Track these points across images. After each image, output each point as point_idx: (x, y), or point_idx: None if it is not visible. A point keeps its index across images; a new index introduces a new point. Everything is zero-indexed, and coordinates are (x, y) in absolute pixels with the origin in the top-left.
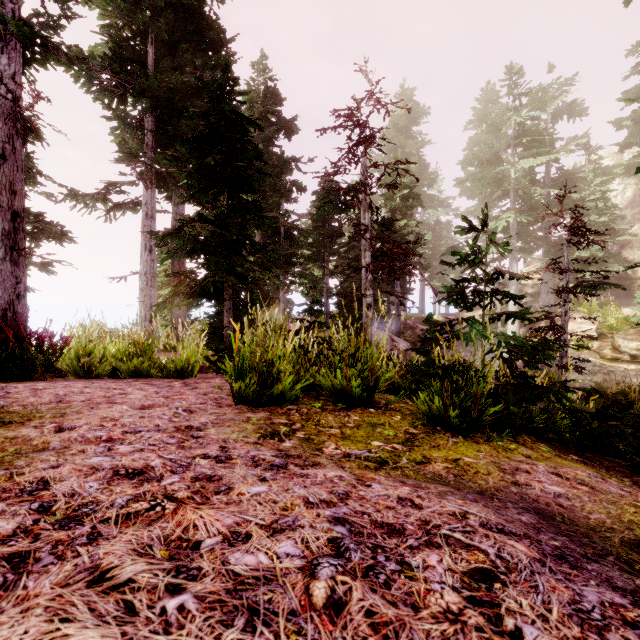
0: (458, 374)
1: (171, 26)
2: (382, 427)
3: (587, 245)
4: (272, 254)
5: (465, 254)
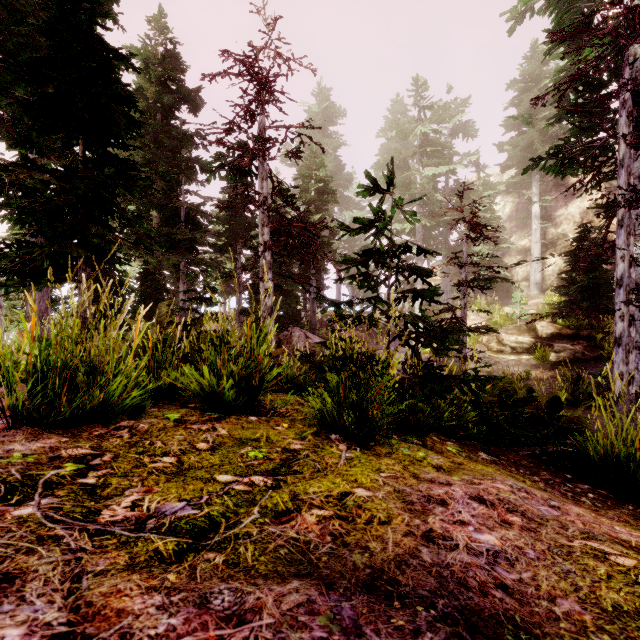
0: (357, 365)
1: None
2: (255, 444)
3: (483, 240)
4: (148, 226)
5: (368, 220)
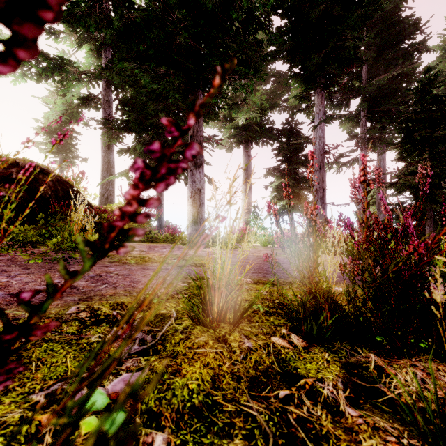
0: None
1: (377, 45)
2: None
3: None
4: None
5: None
